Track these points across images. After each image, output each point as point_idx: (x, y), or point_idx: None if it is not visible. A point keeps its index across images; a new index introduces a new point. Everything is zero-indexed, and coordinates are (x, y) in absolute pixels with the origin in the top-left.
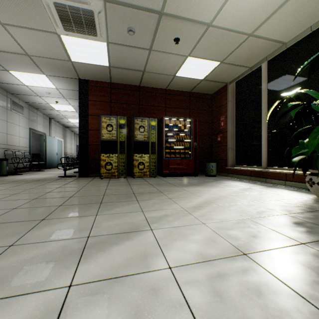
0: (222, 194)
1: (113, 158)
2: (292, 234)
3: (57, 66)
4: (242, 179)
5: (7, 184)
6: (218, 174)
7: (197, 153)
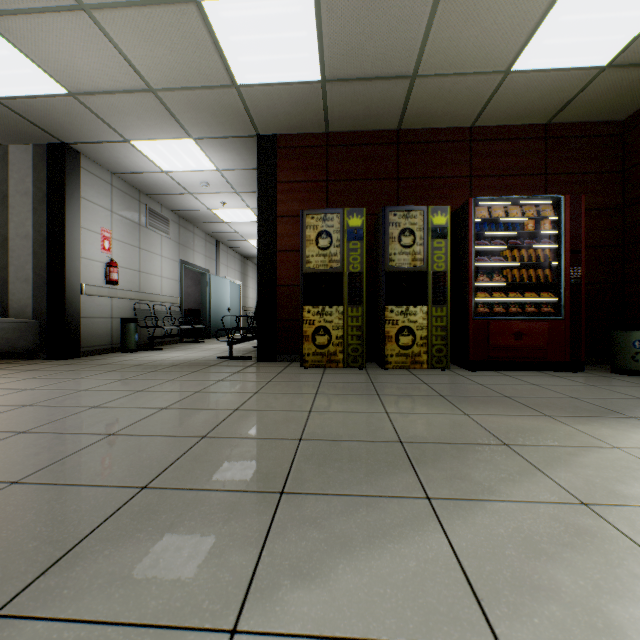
0: None
1: (333, 316)
2: None
3: (210, 107)
4: None
5: (112, 374)
6: None
7: (582, 302)
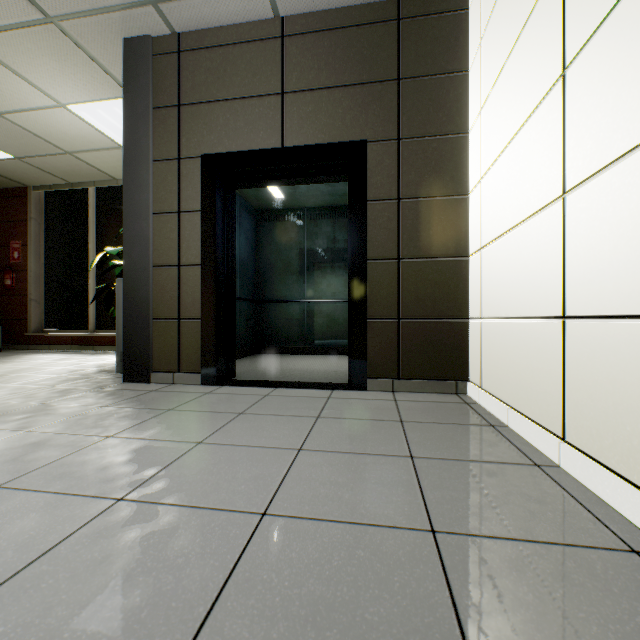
0: (23, 367)
1: None
2: (95, 375)
3: None
4: (58, 350)
5: None
6: (6, 348)
7: None
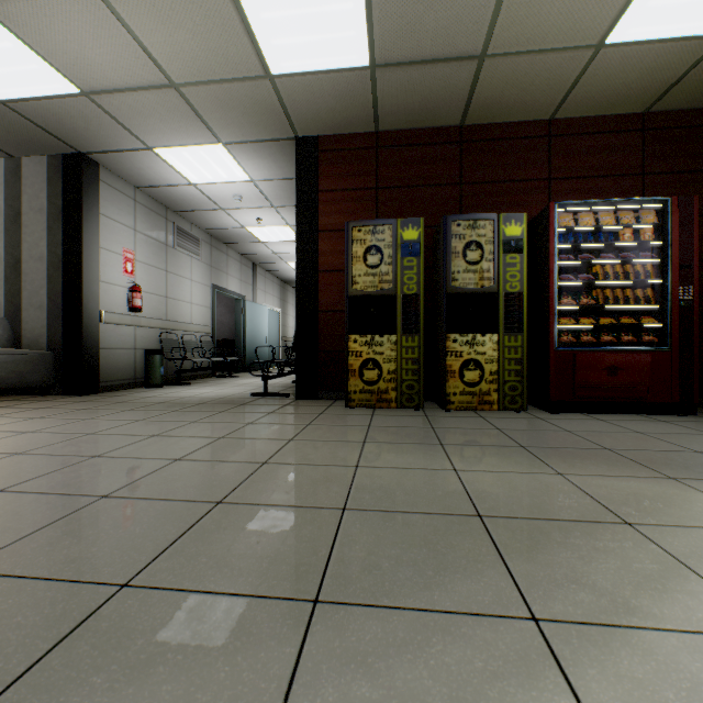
0: None
1: (384, 347)
2: None
3: (241, 104)
4: None
5: (129, 414)
6: None
7: (694, 328)
